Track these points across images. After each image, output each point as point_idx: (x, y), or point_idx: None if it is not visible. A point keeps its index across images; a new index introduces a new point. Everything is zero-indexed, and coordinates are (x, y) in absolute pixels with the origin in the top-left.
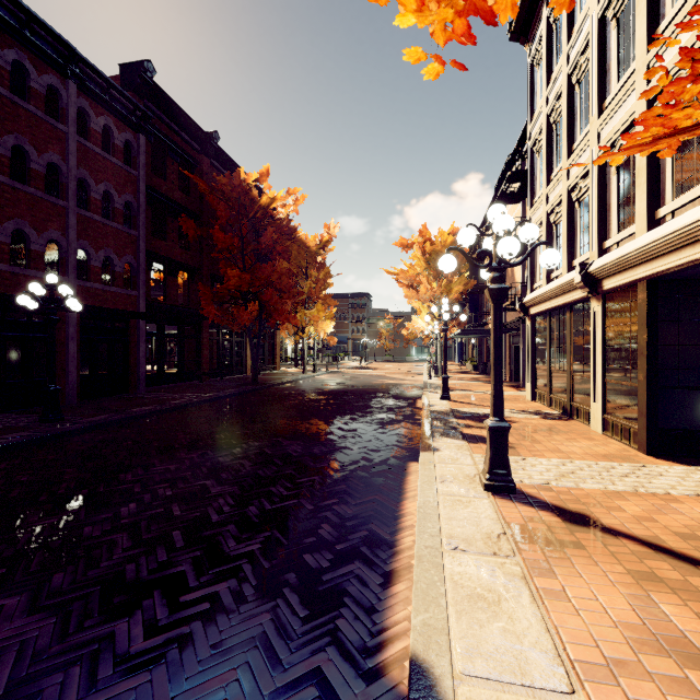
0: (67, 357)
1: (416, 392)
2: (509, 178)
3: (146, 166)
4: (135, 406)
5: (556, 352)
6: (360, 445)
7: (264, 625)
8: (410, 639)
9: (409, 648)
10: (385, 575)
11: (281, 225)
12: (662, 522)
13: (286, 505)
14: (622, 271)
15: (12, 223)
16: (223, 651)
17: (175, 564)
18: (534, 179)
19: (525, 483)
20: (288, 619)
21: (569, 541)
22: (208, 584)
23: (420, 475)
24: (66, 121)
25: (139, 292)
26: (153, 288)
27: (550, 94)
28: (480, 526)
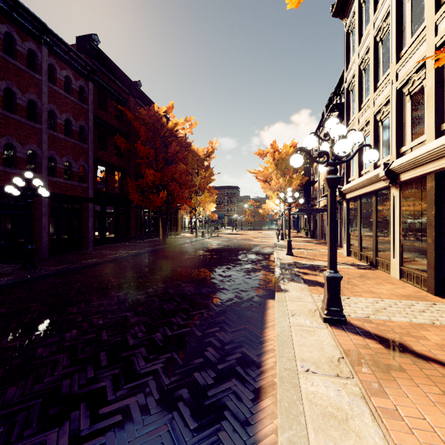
0: (41, 226)
1: (269, 250)
2: (331, 109)
3: (93, 103)
4: (85, 259)
5: (364, 224)
6: (233, 287)
7: (162, 436)
8: None
9: None
10: (255, 391)
11: (181, 141)
12: None
13: (182, 332)
14: (415, 168)
15: (4, 139)
16: None
17: (99, 380)
18: (348, 109)
19: (352, 317)
20: (181, 431)
21: (392, 365)
22: (122, 398)
23: (276, 310)
24: (40, 73)
25: (89, 184)
26: (100, 182)
27: (361, 50)
28: (324, 351)
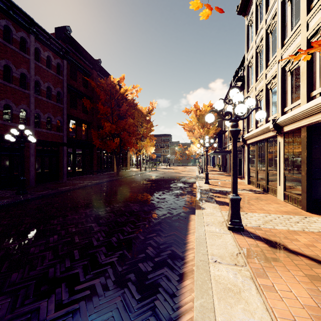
0: (30, 163)
1: (193, 180)
2: (236, 80)
3: (67, 75)
4: (61, 186)
5: (259, 161)
6: (167, 206)
7: (117, 303)
8: (194, 314)
9: (193, 318)
10: (180, 275)
11: (130, 102)
12: (319, 247)
13: (130, 237)
14: (294, 122)
15: (4, 101)
16: (95, 319)
17: (74, 268)
18: (249, 80)
19: (248, 226)
20: (129, 300)
21: (273, 258)
22: (89, 280)
23: (196, 221)
24: (29, 54)
25: (64, 133)
26: (71, 132)
27: (257, 39)
28: (227, 249)
